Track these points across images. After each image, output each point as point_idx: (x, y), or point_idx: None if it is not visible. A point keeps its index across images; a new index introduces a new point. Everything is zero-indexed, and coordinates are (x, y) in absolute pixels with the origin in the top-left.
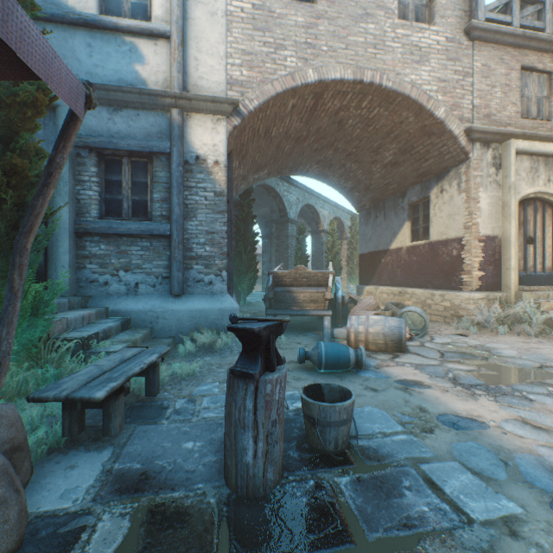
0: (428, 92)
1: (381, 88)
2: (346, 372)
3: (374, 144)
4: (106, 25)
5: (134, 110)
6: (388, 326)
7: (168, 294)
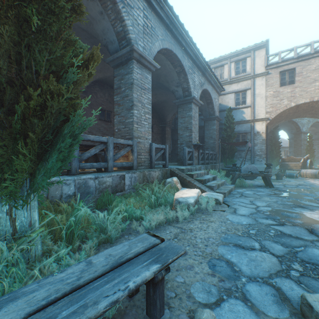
0: None
1: None
2: (293, 178)
3: None
4: (236, 108)
5: (242, 124)
6: (312, 171)
7: (250, 163)
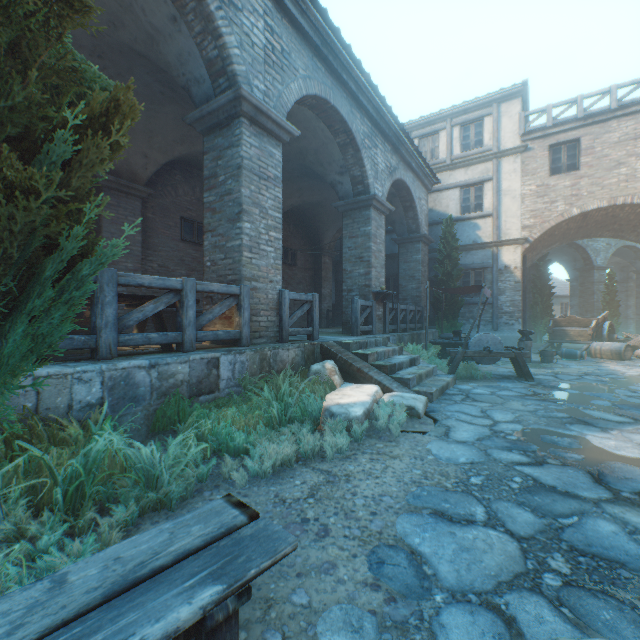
0: None
1: (633, 204)
2: (575, 360)
3: None
4: (464, 219)
5: (475, 251)
6: (613, 346)
7: (490, 329)
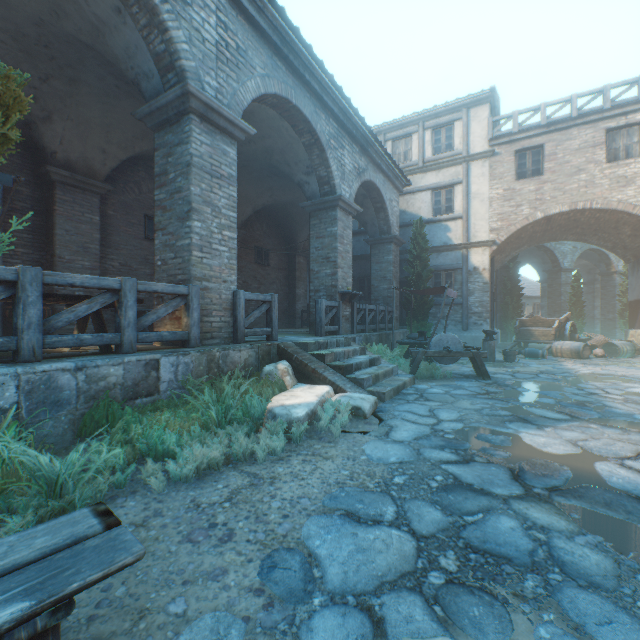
0: (633, 203)
1: (591, 209)
2: (537, 359)
3: (610, 226)
4: (435, 221)
5: (446, 252)
6: (572, 346)
7: (460, 329)
